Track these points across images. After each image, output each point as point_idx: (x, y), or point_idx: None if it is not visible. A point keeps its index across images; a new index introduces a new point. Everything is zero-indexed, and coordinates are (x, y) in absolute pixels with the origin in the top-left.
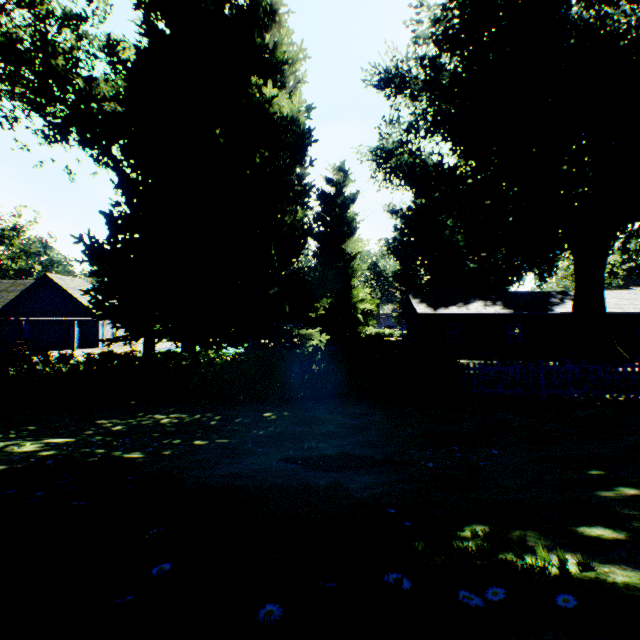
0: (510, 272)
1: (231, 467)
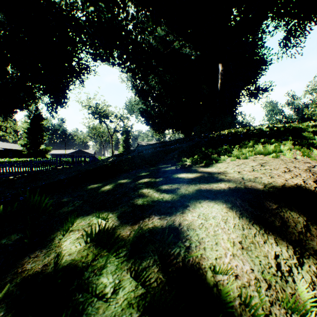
0: None
1: None
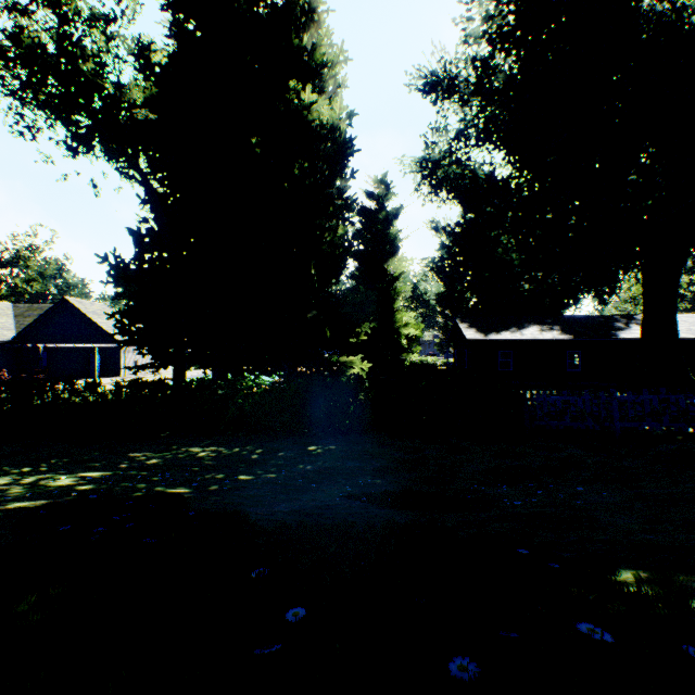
0: (566, 294)
1: (291, 504)
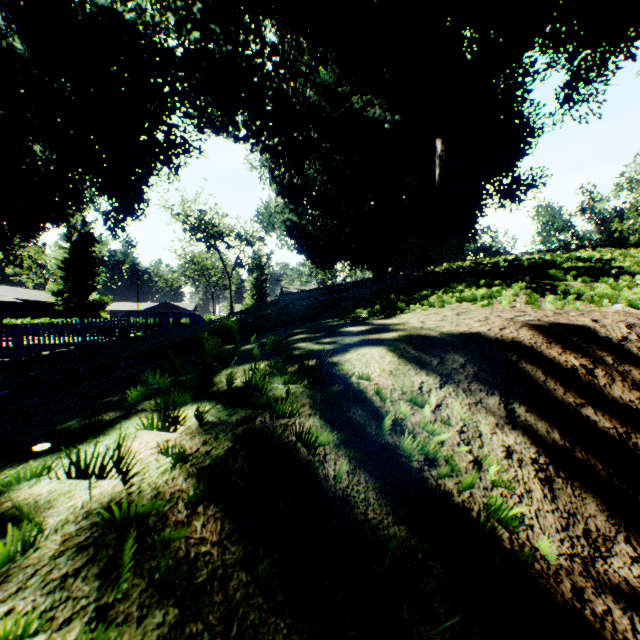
0: None
1: None
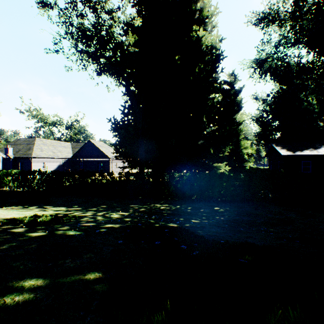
0: None
1: (254, 240)
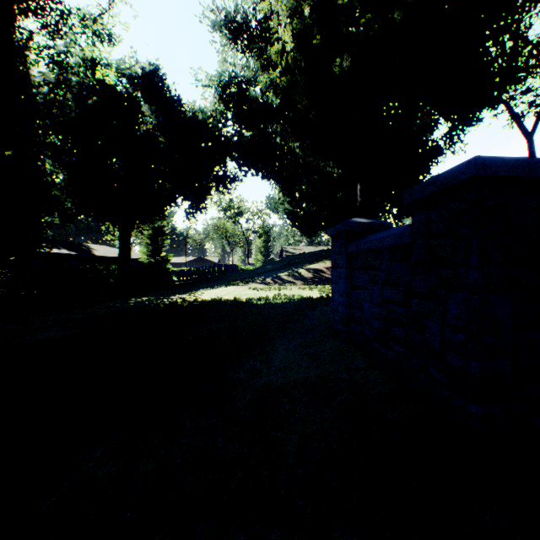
0: None
1: None
